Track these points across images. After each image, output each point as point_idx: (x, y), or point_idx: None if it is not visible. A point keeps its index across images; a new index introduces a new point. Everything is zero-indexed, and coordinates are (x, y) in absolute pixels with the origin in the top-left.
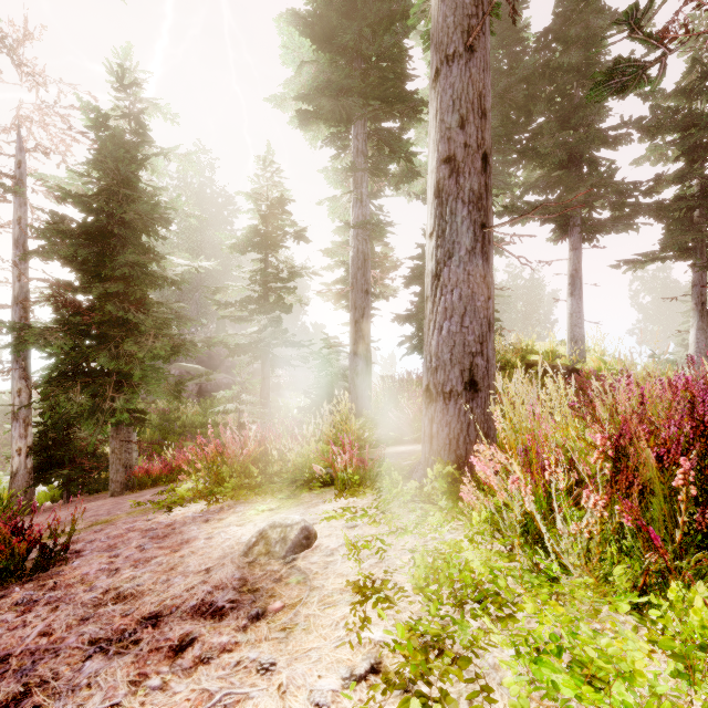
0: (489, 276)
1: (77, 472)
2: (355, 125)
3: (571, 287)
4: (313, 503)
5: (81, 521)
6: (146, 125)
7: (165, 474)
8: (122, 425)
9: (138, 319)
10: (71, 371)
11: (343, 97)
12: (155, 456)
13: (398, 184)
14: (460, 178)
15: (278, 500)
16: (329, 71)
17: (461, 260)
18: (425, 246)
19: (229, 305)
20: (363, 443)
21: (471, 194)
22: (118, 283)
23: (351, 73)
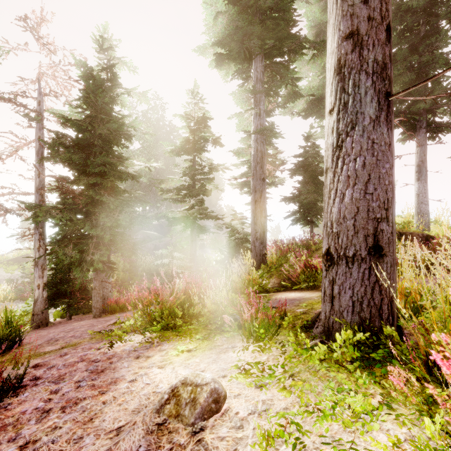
0: (392, 144)
1: (74, 301)
2: (255, 61)
3: (418, 174)
4: (224, 349)
5: (60, 342)
6: (117, 74)
7: (128, 303)
8: (100, 271)
9: (109, 200)
10: (69, 235)
11: (246, 41)
12: (124, 290)
13: (285, 104)
14: (364, 51)
15: (195, 340)
16: (236, 19)
17: (365, 129)
18: (305, 147)
19: (169, 191)
20: (261, 289)
21: (375, 64)
22: (97, 177)
23: (252, 21)
